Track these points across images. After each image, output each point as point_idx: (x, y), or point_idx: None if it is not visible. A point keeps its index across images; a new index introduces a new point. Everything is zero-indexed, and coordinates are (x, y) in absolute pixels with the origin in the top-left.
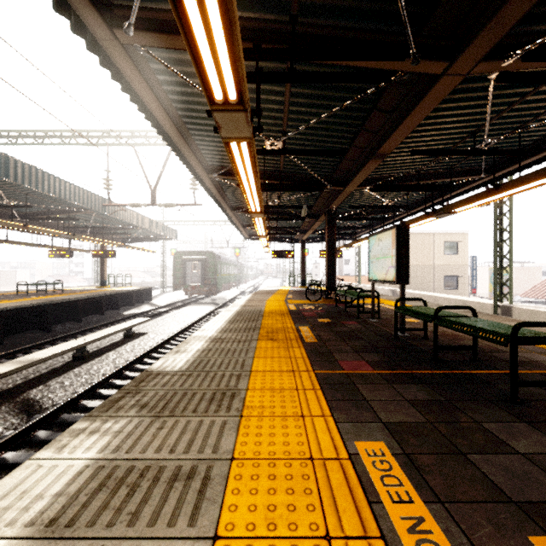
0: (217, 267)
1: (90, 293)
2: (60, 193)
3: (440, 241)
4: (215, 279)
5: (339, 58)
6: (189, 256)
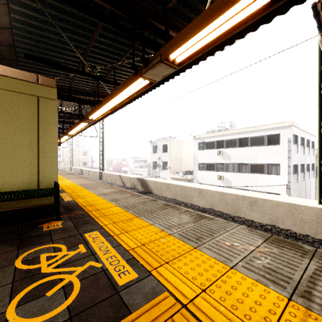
0: None
1: None
2: None
3: (81, 152)
4: None
5: None
6: None
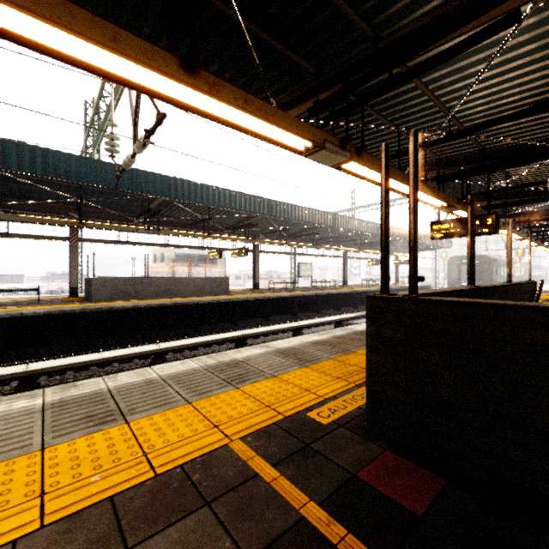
0: (492, 269)
1: (397, 287)
2: (392, 234)
3: None
4: (490, 280)
5: (542, 200)
6: (463, 260)
